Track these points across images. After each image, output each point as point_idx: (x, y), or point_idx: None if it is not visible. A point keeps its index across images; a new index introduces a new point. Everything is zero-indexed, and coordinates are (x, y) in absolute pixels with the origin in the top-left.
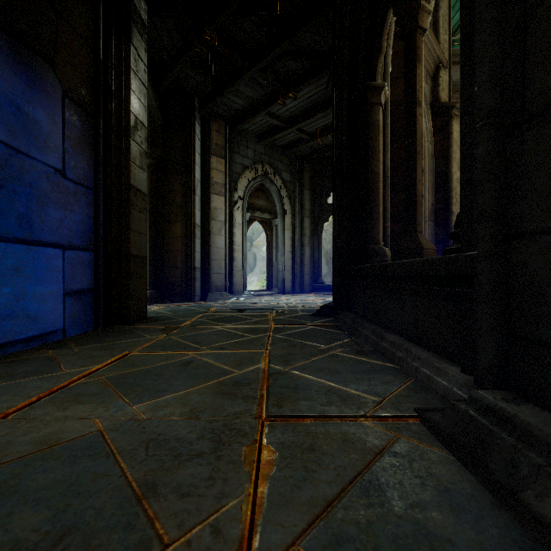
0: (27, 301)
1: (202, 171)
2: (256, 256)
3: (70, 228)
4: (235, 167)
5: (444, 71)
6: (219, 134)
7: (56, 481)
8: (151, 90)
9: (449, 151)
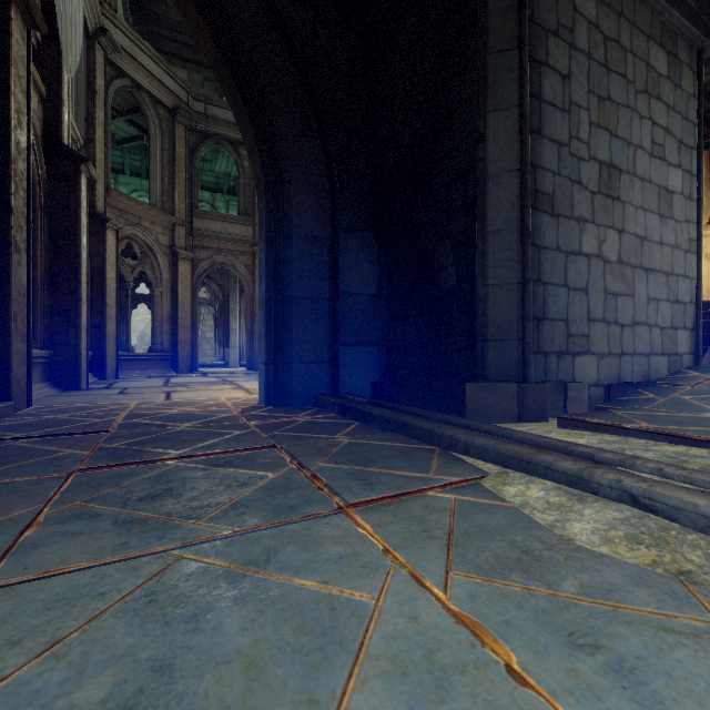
0: None
1: None
2: None
3: None
4: None
5: (181, 228)
6: None
7: None
8: None
9: (178, 280)
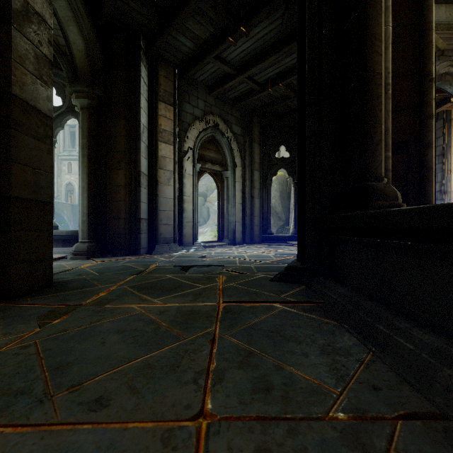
0: None
1: (150, 118)
2: (210, 210)
3: None
4: (185, 116)
5: None
6: (167, 80)
7: None
8: (87, 20)
9: None
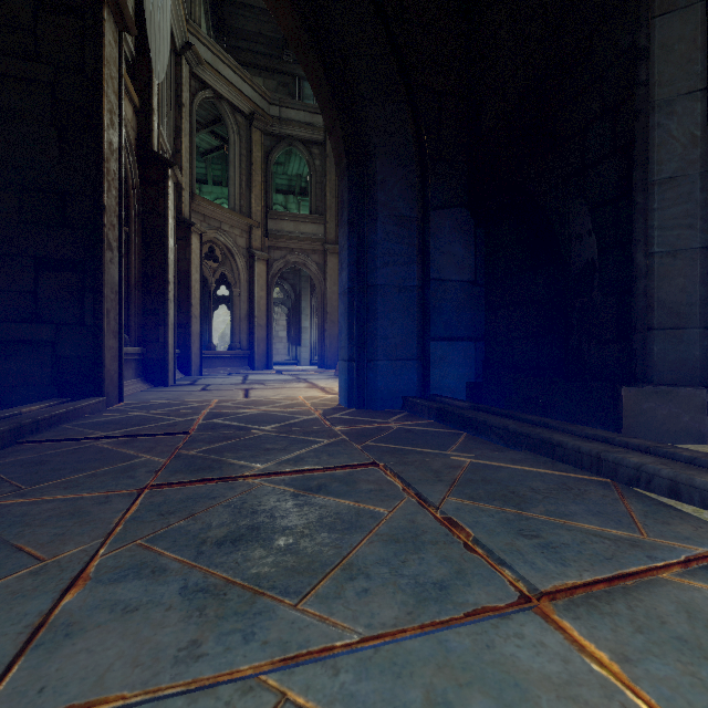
0: None
1: None
2: None
3: None
4: None
5: (257, 229)
6: None
7: None
8: None
9: (254, 280)
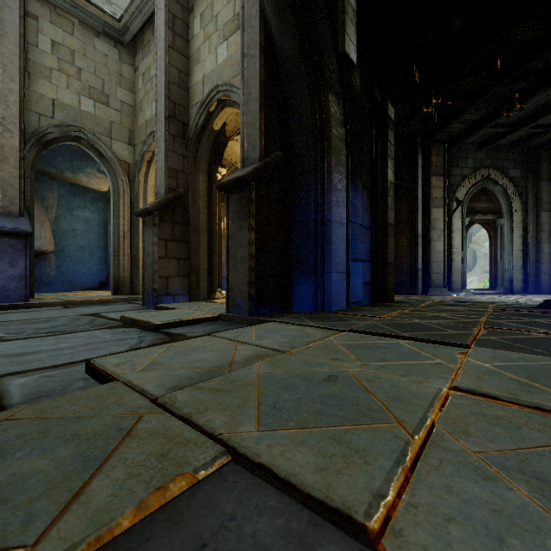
0: (354, 286)
1: (423, 191)
2: (476, 254)
3: (364, 251)
4: (453, 179)
5: None
6: (438, 157)
7: (417, 325)
8: None
9: None
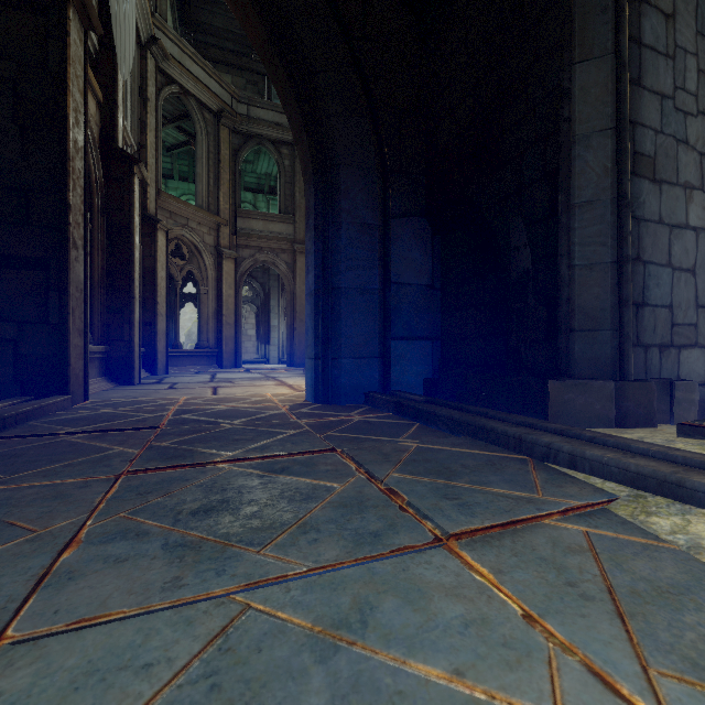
0: None
1: None
2: None
3: None
4: None
5: (225, 227)
6: None
7: None
8: None
9: (222, 278)
